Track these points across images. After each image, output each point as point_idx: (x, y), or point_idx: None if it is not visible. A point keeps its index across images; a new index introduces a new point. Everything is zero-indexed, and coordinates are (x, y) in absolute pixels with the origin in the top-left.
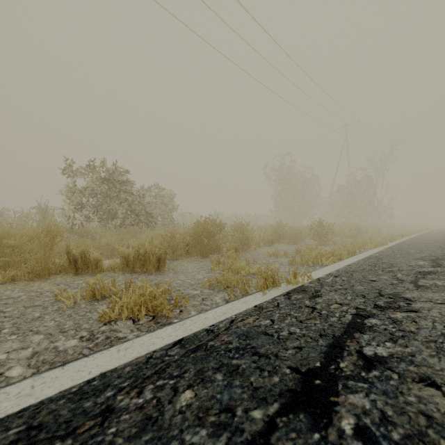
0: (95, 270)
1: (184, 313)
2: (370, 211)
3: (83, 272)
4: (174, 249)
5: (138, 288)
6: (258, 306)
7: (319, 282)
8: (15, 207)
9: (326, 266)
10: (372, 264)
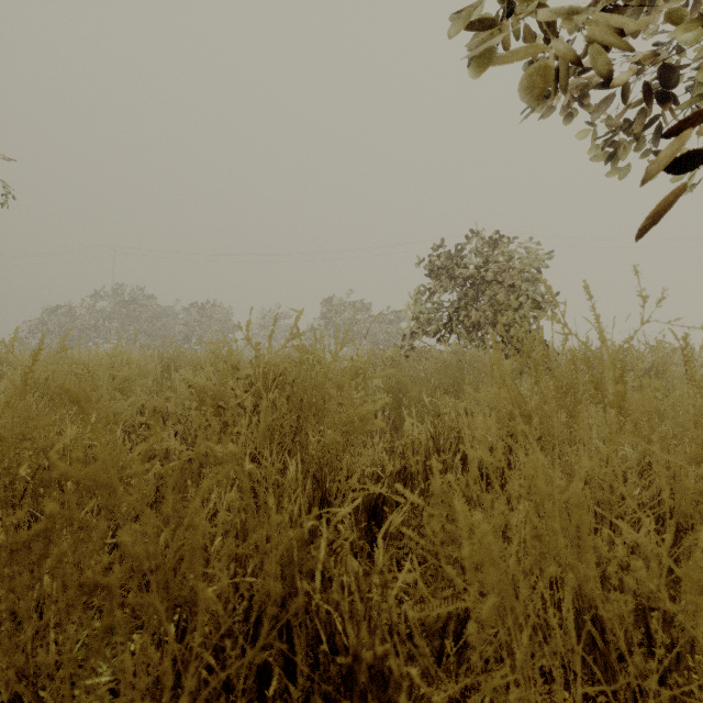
0: None
1: None
2: None
3: None
4: None
5: None
6: None
7: None
8: None
9: None
10: None
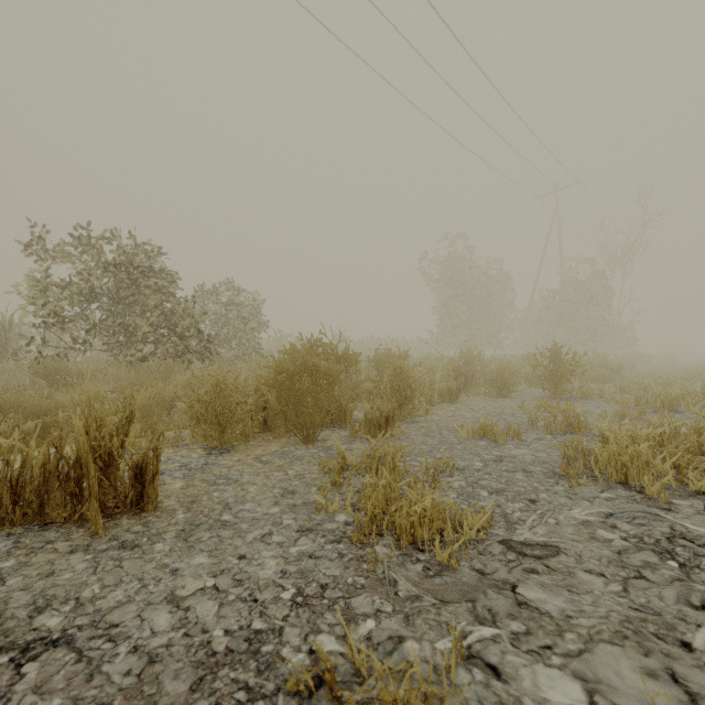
0: None
1: None
2: (603, 333)
3: None
4: (223, 423)
5: None
6: None
7: None
8: None
9: None
10: None
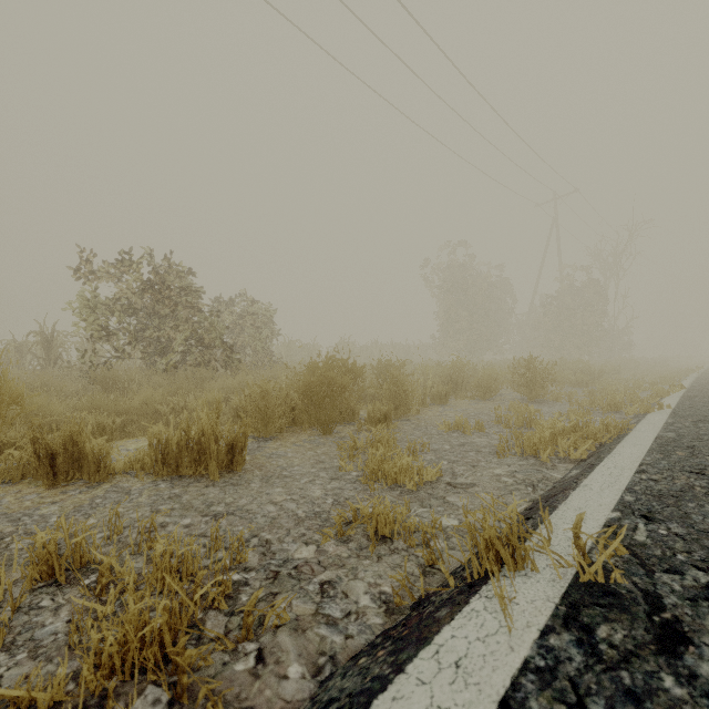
0: (95, 473)
1: (270, 670)
2: (598, 338)
3: (72, 478)
4: (266, 419)
5: (157, 559)
6: (513, 707)
7: (625, 546)
8: (18, 331)
9: (591, 472)
10: (693, 468)
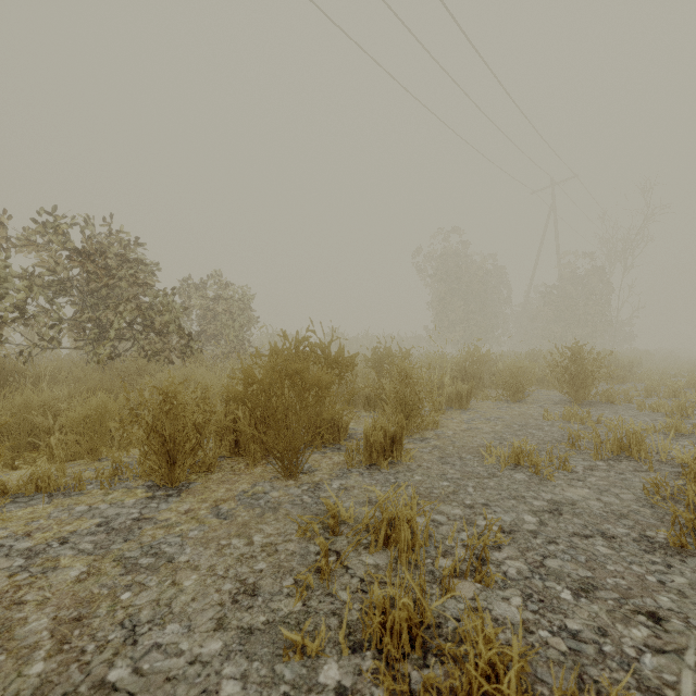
0: None
1: None
2: (603, 329)
3: None
4: (173, 452)
5: None
6: None
7: None
8: None
9: None
10: None
